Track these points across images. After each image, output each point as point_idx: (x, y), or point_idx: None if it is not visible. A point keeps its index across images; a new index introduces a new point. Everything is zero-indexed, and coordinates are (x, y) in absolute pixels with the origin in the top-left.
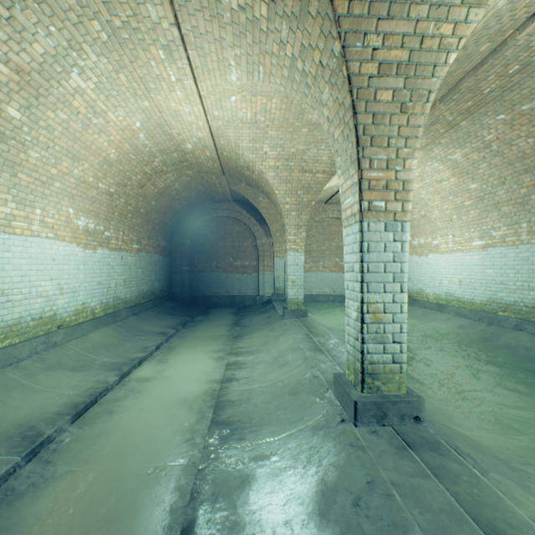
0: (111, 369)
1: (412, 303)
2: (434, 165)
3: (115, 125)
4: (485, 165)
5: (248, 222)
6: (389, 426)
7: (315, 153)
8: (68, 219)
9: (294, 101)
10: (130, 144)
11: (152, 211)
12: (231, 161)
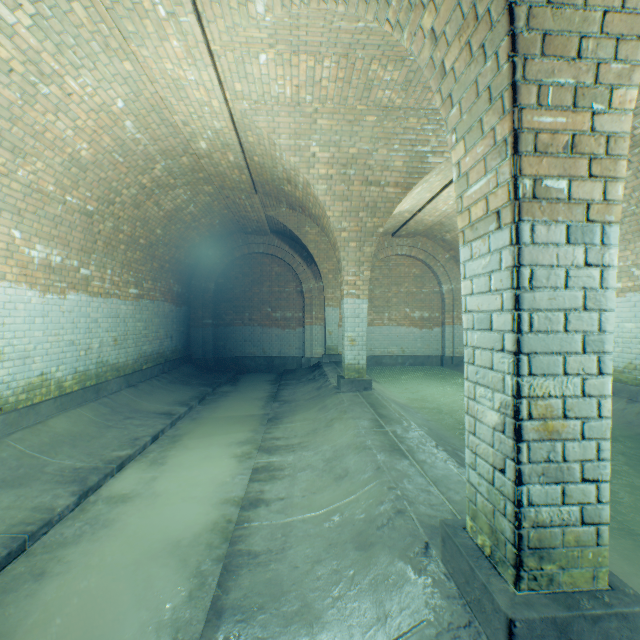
0: (68, 482)
1: None
2: None
3: (82, 102)
4: (629, 172)
5: (291, 261)
6: None
7: (385, 155)
8: (10, 246)
9: (357, 64)
10: (112, 136)
11: (158, 242)
12: (265, 171)
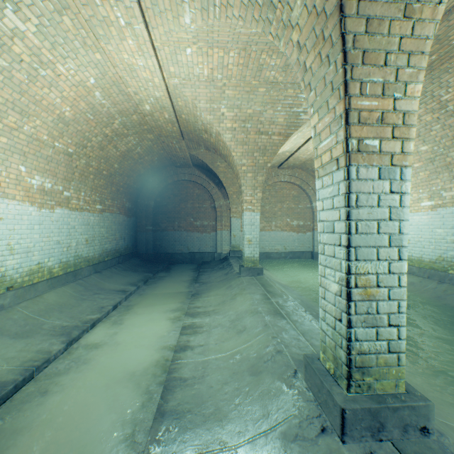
0: (59, 335)
1: None
2: None
3: (67, 80)
4: (438, 126)
5: (207, 186)
6: (388, 442)
7: (271, 114)
8: (18, 177)
9: (252, 54)
10: (86, 102)
11: (115, 173)
12: (189, 124)
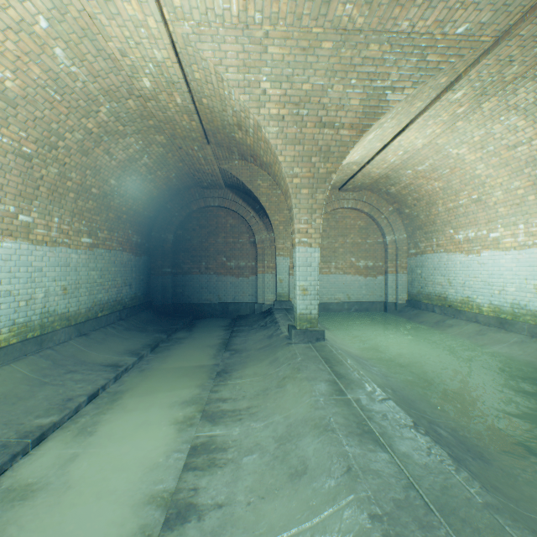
0: None
1: (455, 316)
2: (510, 119)
3: None
4: None
5: (244, 213)
6: None
7: (341, 92)
8: None
9: None
10: (42, 67)
11: (113, 193)
12: (215, 117)
